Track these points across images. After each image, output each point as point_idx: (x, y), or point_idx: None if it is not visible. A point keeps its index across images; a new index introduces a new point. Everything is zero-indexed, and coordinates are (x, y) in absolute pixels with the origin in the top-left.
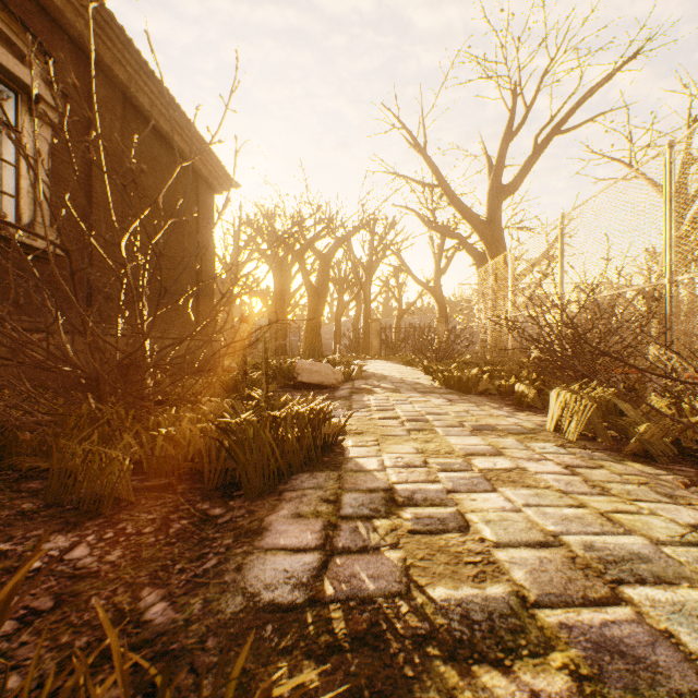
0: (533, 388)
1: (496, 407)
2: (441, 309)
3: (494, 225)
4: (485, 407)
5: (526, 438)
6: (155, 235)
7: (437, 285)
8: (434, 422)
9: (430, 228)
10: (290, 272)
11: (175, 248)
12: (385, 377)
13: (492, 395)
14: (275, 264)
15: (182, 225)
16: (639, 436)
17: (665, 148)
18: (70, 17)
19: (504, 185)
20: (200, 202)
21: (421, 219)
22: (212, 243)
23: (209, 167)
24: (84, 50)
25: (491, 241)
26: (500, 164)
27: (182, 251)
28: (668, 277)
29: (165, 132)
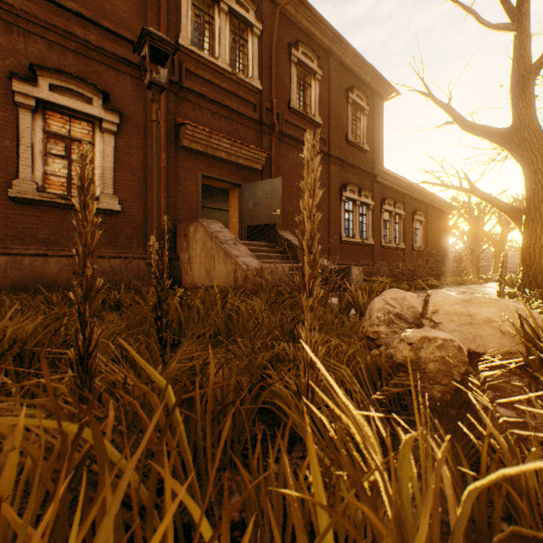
0: None
1: None
2: None
3: None
4: None
5: None
6: (435, 238)
7: None
8: None
9: None
10: (481, 221)
11: (438, 239)
12: None
13: None
14: (471, 221)
15: (440, 231)
16: None
17: None
18: (426, 202)
19: None
20: (444, 221)
21: None
22: (447, 233)
23: (448, 209)
24: (426, 204)
25: None
26: None
27: (440, 239)
28: None
29: (438, 208)
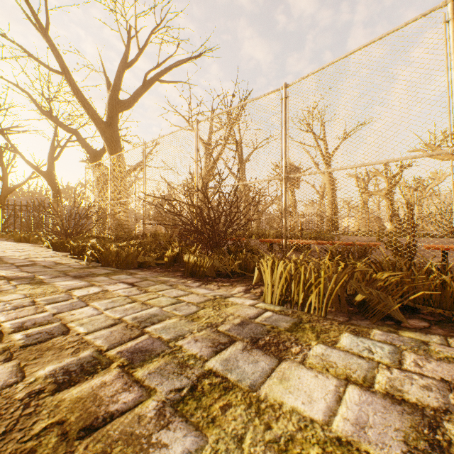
0: (210, 259)
1: (180, 282)
2: (55, 191)
3: (114, 128)
4: (181, 286)
5: (320, 335)
6: None
7: (52, 170)
8: (184, 346)
9: (46, 115)
10: None
11: None
12: (1, 260)
13: (152, 267)
14: None
15: None
16: (386, 301)
17: (283, 87)
18: None
19: (122, 100)
20: None
21: (36, 104)
22: None
23: None
24: None
25: (111, 140)
26: (118, 82)
27: None
28: (284, 175)
29: None
